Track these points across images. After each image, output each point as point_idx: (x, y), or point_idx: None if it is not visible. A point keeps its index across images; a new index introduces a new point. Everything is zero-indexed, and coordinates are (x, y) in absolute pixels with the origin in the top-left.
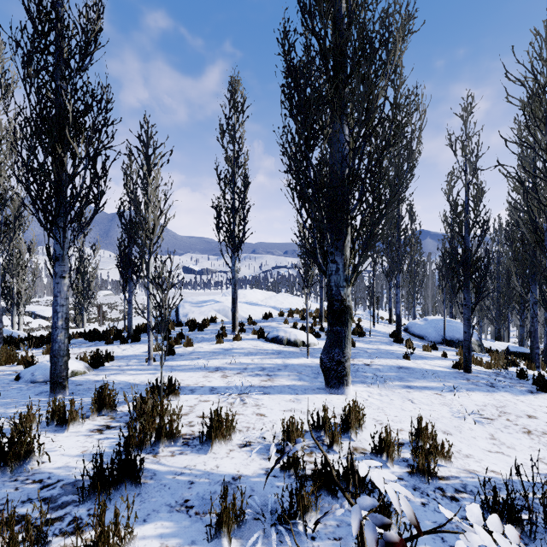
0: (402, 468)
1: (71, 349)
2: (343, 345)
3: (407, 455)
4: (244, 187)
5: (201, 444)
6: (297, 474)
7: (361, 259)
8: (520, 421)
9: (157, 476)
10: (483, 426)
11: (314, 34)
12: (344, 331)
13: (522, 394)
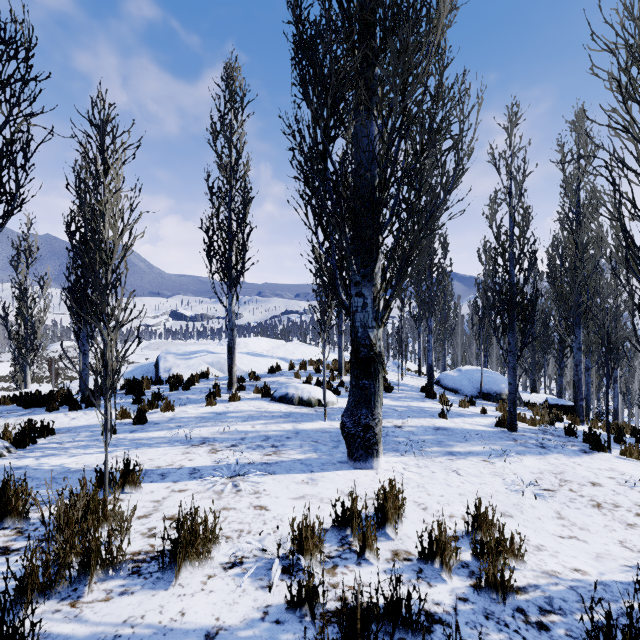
0: (463, 580)
1: None
2: (371, 404)
3: (465, 555)
4: (243, 204)
5: (160, 570)
6: (313, 616)
7: (395, 291)
8: (585, 491)
9: None
10: (545, 500)
11: None
12: (374, 385)
13: (577, 455)
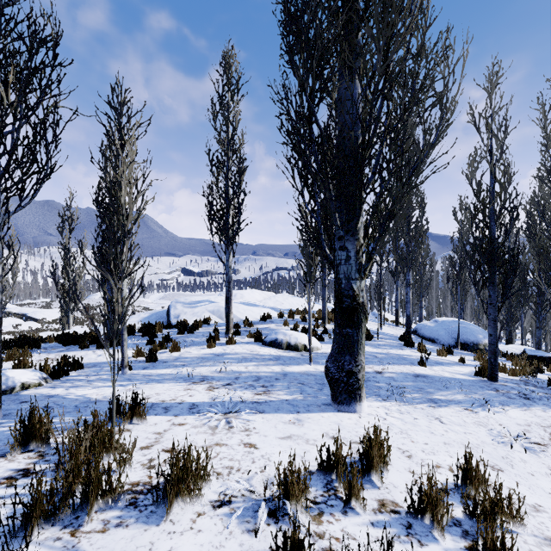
0: (456, 541)
1: (38, 354)
2: (354, 351)
3: (456, 511)
4: (238, 173)
5: (154, 504)
6: None
7: (378, 245)
8: None
9: None
10: (536, 455)
11: None
12: (357, 333)
13: None
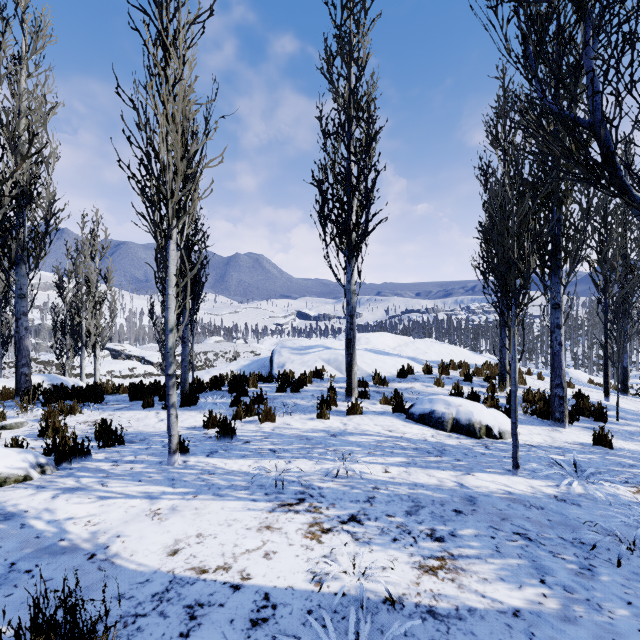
0: None
1: (90, 412)
2: None
3: None
4: (366, 141)
5: None
6: None
7: None
8: None
9: None
10: None
11: None
12: None
13: None
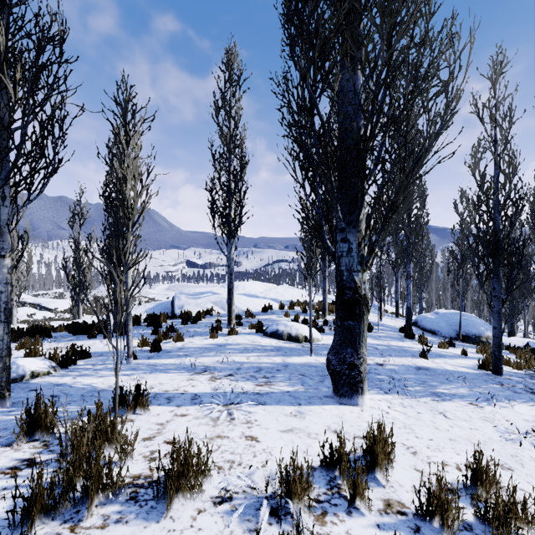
0: None
1: (49, 343)
2: (356, 344)
3: (466, 514)
4: (240, 167)
5: (155, 499)
6: None
7: (380, 236)
8: None
9: None
10: None
11: None
12: (358, 326)
13: None
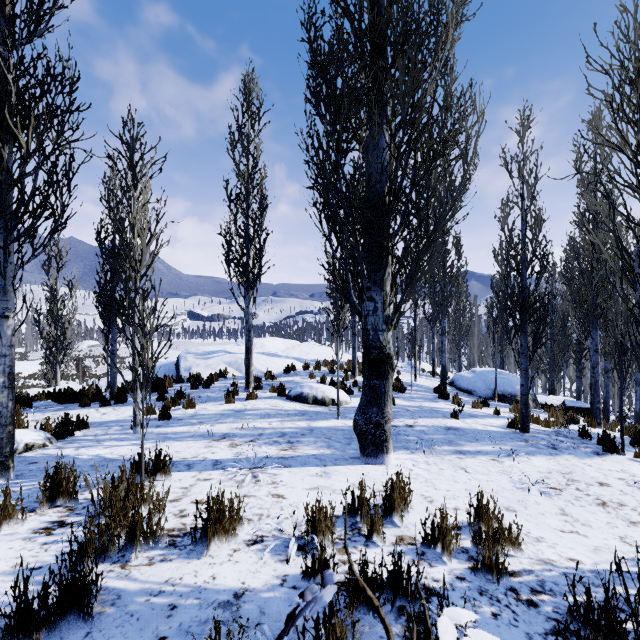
0: (462, 563)
1: (32, 414)
2: (382, 403)
3: (466, 543)
4: (260, 211)
5: (193, 543)
6: None
7: (405, 296)
8: (592, 491)
9: (122, 600)
10: (550, 498)
11: (347, 14)
12: (384, 385)
13: (588, 456)
